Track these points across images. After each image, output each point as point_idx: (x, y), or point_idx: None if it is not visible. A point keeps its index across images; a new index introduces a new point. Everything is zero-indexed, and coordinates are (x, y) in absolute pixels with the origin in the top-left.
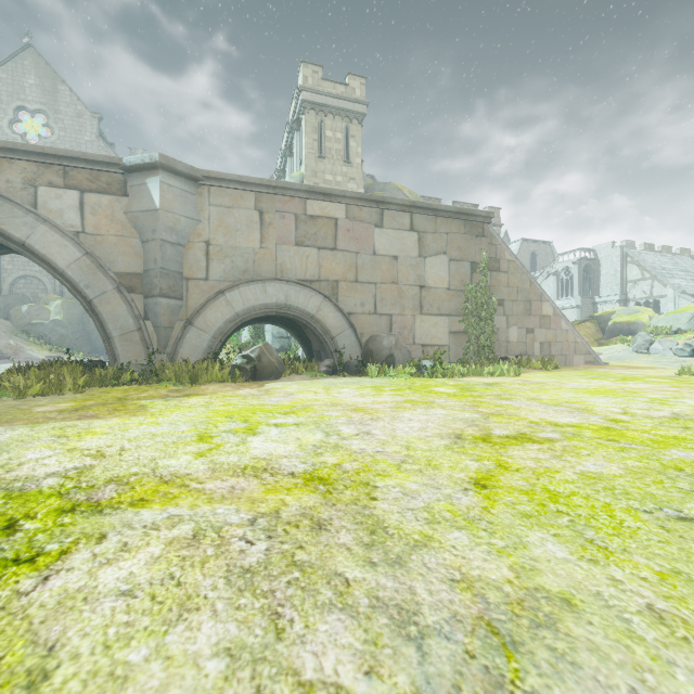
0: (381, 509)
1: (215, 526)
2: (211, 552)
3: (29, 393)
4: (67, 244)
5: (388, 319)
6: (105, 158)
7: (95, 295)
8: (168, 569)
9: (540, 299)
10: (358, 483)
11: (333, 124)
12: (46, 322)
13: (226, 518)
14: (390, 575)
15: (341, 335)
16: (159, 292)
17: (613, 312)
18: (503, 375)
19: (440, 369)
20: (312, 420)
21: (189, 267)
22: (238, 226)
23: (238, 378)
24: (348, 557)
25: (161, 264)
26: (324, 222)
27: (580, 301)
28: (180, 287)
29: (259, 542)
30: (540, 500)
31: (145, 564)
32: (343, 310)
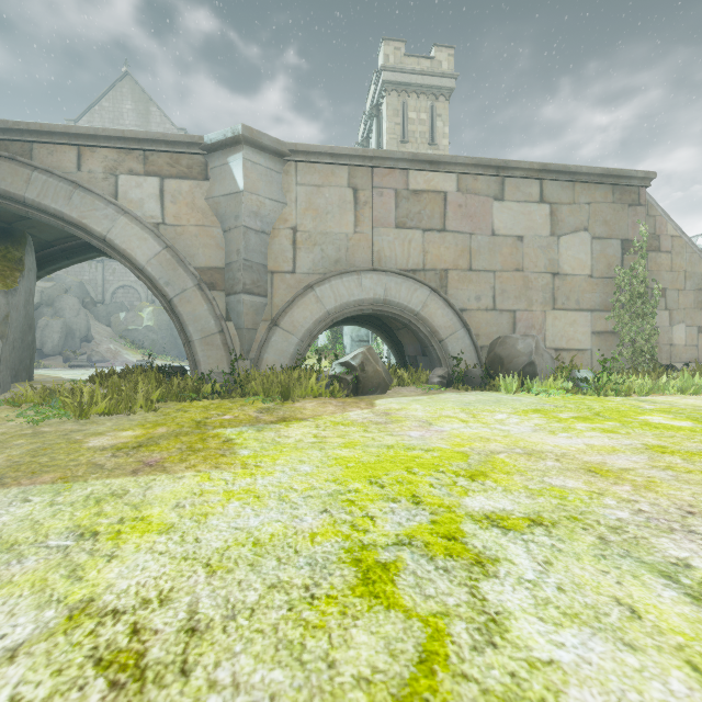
0: None
1: None
2: None
3: (93, 411)
4: (147, 237)
5: (511, 316)
6: (185, 138)
7: (175, 293)
8: None
9: None
10: None
11: (417, 104)
12: (139, 328)
13: None
14: None
15: (451, 337)
16: (242, 287)
17: None
18: (700, 393)
19: (610, 383)
20: (551, 504)
21: (274, 258)
22: (328, 207)
23: (337, 393)
24: None
25: (244, 254)
26: (430, 198)
27: None
28: (264, 282)
29: None
30: None
31: None
32: (454, 306)
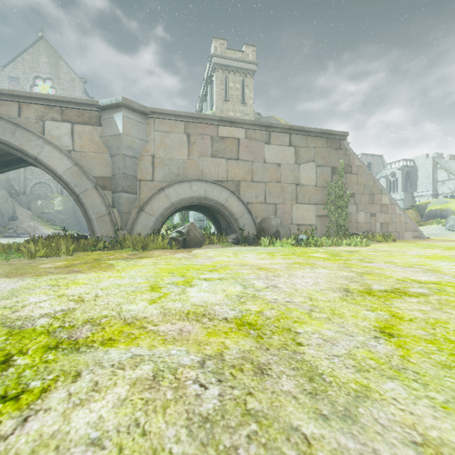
0: (309, 354)
1: (170, 367)
2: (171, 395)
3: (38, 255)
4: (63, 158)
5: (274, 207)
6: (87, 101)
7: (81, 191)
8: (133, 414)
9: (380, 193)
10: (281, 328)
11: (234, 78)
12: (52, 211)
13: (179, 360)
14: (347, 432)
15: (241, 218)
16: (122, 189)
17: (428, 203)
18: (357, 245)
19: (313, 241)
20: (231, 276)
21: (141, 172)
22: (173, 144)
23: (173, 247)
24: (298, 408)
25: (123, 170)
26: (230, 141)
27: (403, 196)
28: (135, 186)
29: (211, 386)
30: (449, 350)
31: (113, 407)
32: (243, 201)
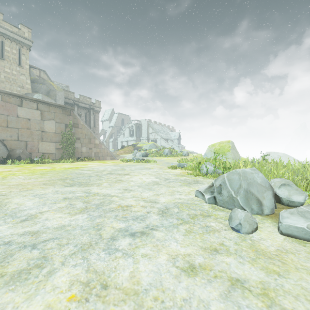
0: None
1: None
2: None
3: None
4: None
5: (25, 143)
6: None
7: None
8: None
9: (94, 138)
10: None
11: (10, 44)
12: None
13: None
14: None
15: None
16: None
17: (138, 143)
18: (68, 162)
19: (40, 161)
20: None
21: None
22: None
23: None
24: None
25: None
26: None
27: (136, 138)
28: None
29: None
30: None
31: None
32: None
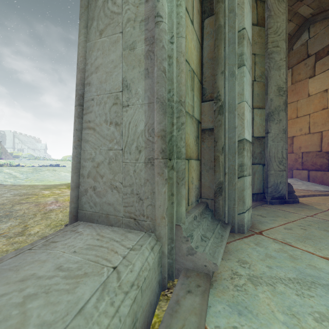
0: None
1: None
2: None
3: None
4: None
5: None
6: None
7: None
8: None
9: (7, 152)
10: None
11: None
12: None
13: None
14: None
15: None
16: None
17: (13, 152)
18: None
19: None
20: None
21: None
22: None
23: None
24: None
25: None
26: None
27: None
28: None
29: None
30: None
31: None
32: None
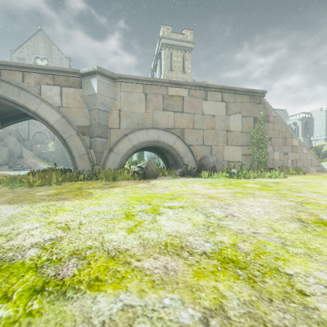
0: (325, 311)
1: None
2: None
3: (35, 184)
4: (54, 112)
5: (210, 148)
6: (72, 70)
7: (67, 137)
8: None
9: (291, 137)
10: (268, 268)
11: (177, 54)
12: (47, 152)
13: (177, 316)
14: None
15: (185, 156)
16: (97, 135)
17: (324, 145)
18: (276, 177)
19: (242, 174)
20: (189, 204)
21: (111, 122)
22: (134, 101)
23: (136, 178)
24: None
25: (97, 121)
26: (177, 98)
27: (302, 140)
28: (106, 133)
29: None
30: None
31: None
32: (186, 143)
